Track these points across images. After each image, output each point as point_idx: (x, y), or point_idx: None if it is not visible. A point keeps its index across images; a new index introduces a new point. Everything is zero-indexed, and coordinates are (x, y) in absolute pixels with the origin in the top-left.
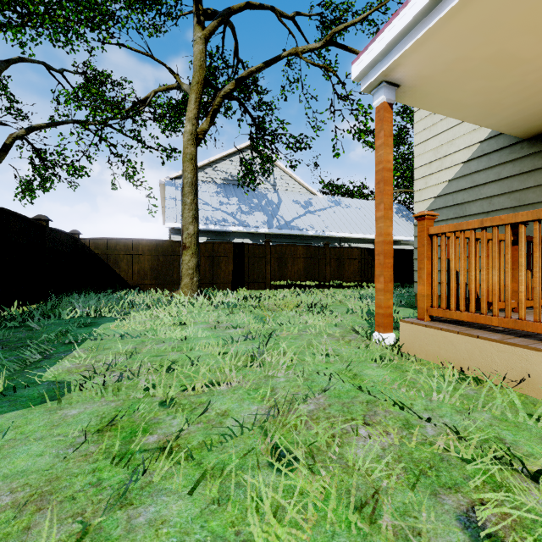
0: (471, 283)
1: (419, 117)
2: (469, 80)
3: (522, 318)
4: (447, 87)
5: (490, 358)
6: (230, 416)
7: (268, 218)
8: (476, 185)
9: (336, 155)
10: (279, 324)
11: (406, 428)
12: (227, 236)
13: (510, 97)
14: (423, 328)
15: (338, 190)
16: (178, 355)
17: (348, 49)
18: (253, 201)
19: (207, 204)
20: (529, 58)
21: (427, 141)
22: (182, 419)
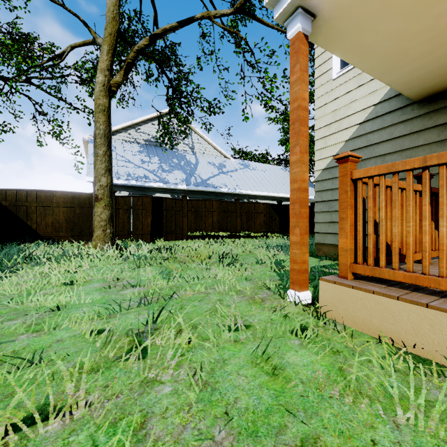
0: (408, 235)
1: (319, 83)
2: (386, 18)
3: None
4: (363, 25)
5: None
6: None
7: (187, 177)
8: (370, 145)
9: (246, 118)
10: (185, 280)
11: None
12: (148, 191)
13: (417, 48)
14: (349, 289)
15: (247, 156)
16: (29, 340)
17: (256, 18)
18: (173, 161)
19: (129, 162)
20: None
21: (326, 105)
22: None
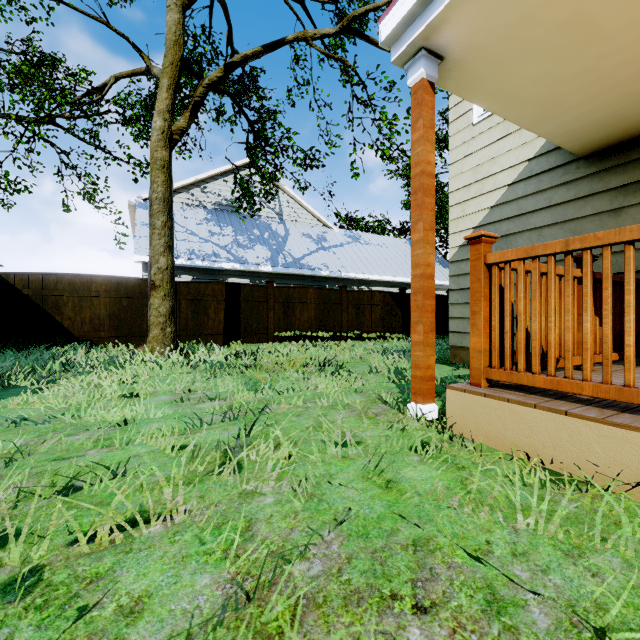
0: (549, 332)
1: (455, 129)
2: (532, 60)
3: (629, 384)
4: (504, 68)
5: (587, 446)
6: (146, 614)
7: (272, 254)
8: (523, 213)
9: (355, 175)
10: (277, 392)
11: (496, 614)
12: (219, 275)
13: (576, 93)
14: (481, 398)
15: (356, 225)
16: (100, 455)
17: (370, 40)
18: (253, 233)
19: (192, 234)
20: (611, 31)
21: (464, 159)
22: (28, 639)
